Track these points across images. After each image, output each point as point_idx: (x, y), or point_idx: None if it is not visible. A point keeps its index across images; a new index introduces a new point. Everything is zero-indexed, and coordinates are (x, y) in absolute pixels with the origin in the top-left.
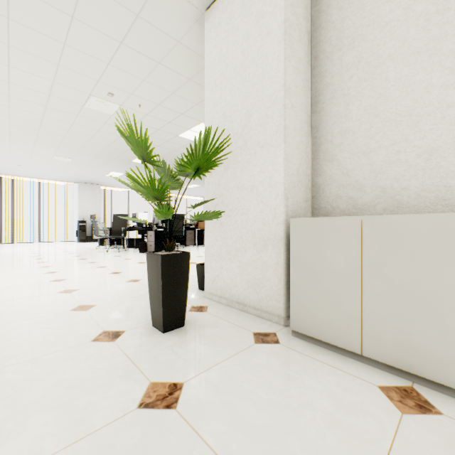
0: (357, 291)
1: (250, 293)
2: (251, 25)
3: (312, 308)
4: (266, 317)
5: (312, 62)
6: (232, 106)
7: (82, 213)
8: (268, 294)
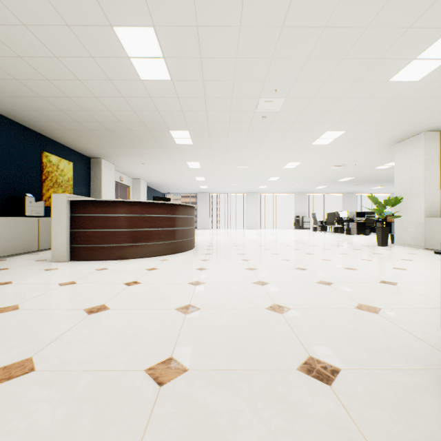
0: (440, 235)
1: (412, 241)
2: (412, 157)
3: (429, 241)
4: (417, 247)
5: (440, 164)
6: (405, 180)
7: (296, 212)
8: (418, 241)
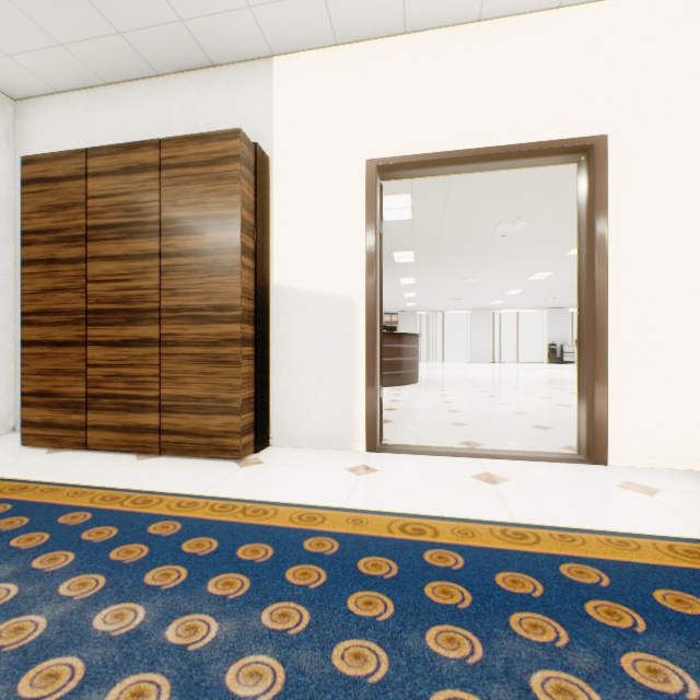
0: None
1: None
2: None
3: None
4: None
5: None
6: None
7: (550, 337)
8: None
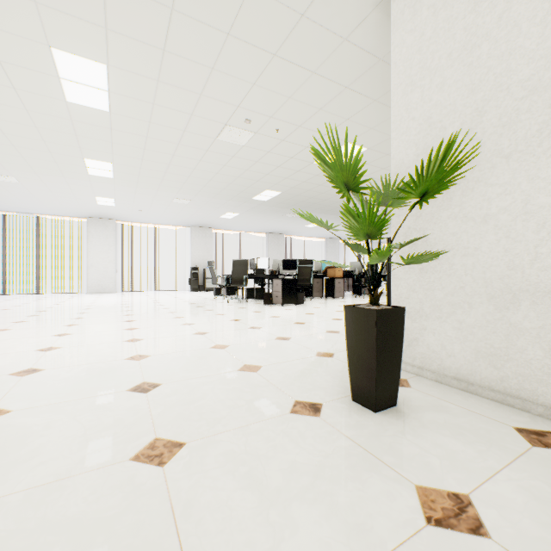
0: None
1: (481, 367)
2: None
3: None
4: (516, 405)
5: None
6: (444, 107)
7: (194, 260)
8: (520, 372)
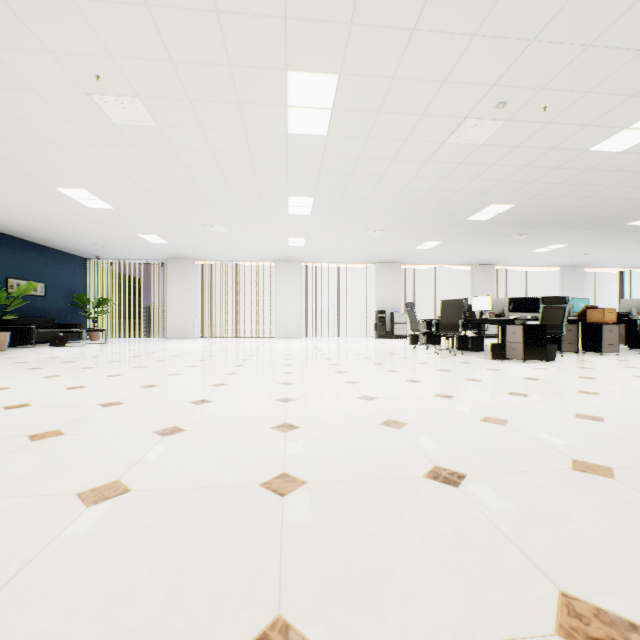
0: None
1: None
2: None
3: None
4: None
5: None
6: None
7: (379, 302)
8: None
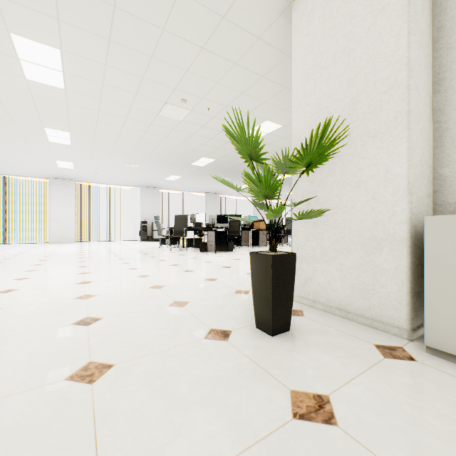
0: None
1: (356, 299)
2: (357, 4)
3: None
4: (379, 327)
5: (433, 34)
6: (330, 96)
7: (143, 215)
8: (382, 302)
